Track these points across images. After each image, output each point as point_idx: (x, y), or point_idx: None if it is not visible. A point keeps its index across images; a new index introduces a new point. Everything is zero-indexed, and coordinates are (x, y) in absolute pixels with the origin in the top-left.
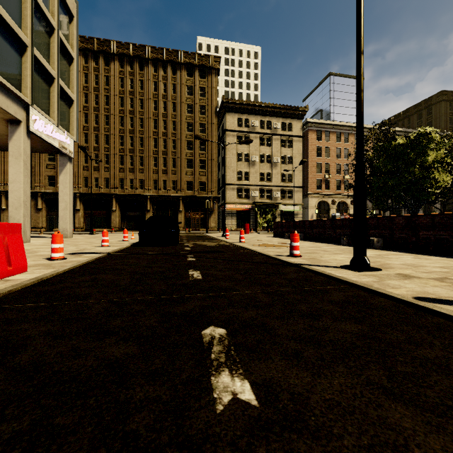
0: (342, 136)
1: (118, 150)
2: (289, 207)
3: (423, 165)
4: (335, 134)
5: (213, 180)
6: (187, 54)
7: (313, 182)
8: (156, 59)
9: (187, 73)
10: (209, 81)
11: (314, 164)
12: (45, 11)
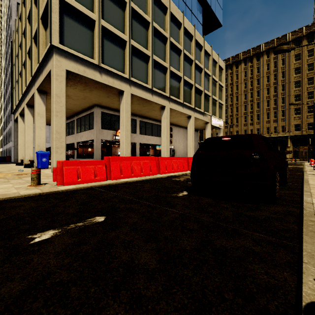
0: None
1: (243, 114)
2: None
3: None
4: None
5: None
6: (295, 32)
7: None
8: (268, 48)
9: (295, 45)
10: None
11: None
12: (215, 79)
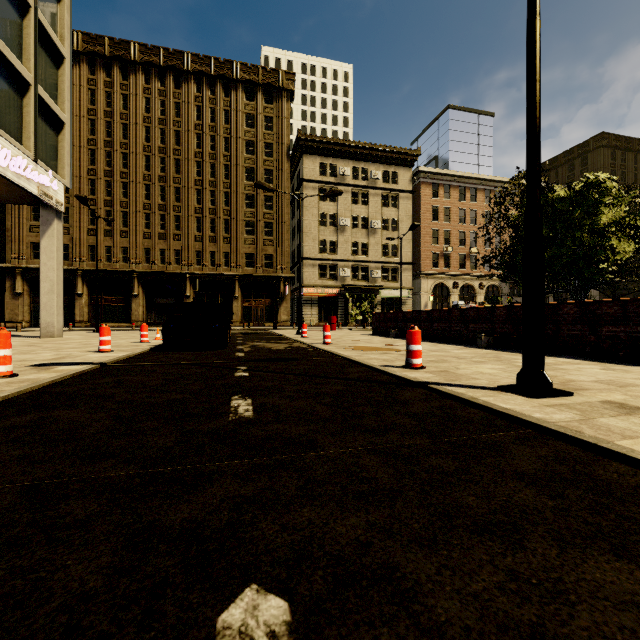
0: (467, 192)
1: (142, 206)
2: (394, 291)
3: (592, 230)
4: (457, 189)
5: (284, 253)
6: (247, 68)
7: (427, 256)
8: (200, 72)
9: (247, 95)
10: (278, 107)
11: (429, 231)
12: None
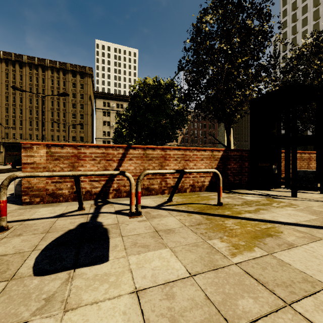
0: None
1: (28, 117)
2: None
3: None
4: None
5: (88, 136)
6: (72, 65)
7: None
8: (53, 66)
9: (73, 75)
10: (85, 80)
11: None
12: None
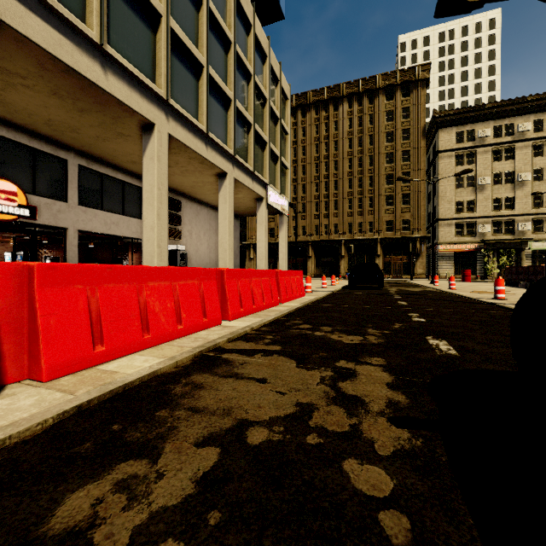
0: None
1: (313, 197)
2: None
3: None
4: None
5: (420, 217)
6: (387, 76)
7: None
8: (351, 93)
9: (387, 96)
10: (414, 97)
11: None
12: (274, 110)
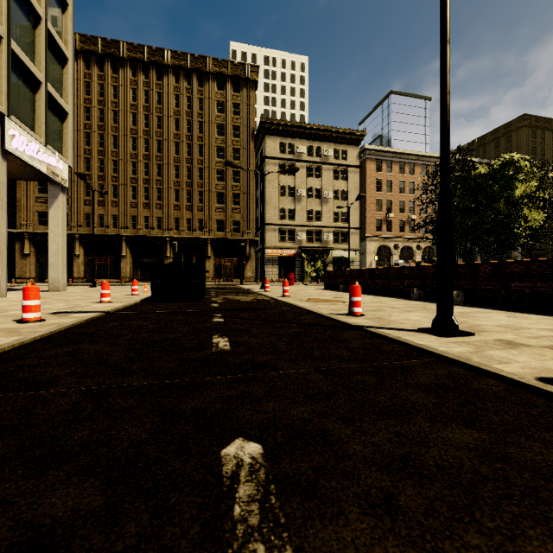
0: (406, 166)
1: (129, 180)
2: (343, 252)
3: (509, 201)
4: (398, 164)
5: (249, 219)
6: (218, 62)
7: (371, 222)
8: (178, 66)
9: (218, 85)
10: (244, 95)
11: (373, 200)
12: None
